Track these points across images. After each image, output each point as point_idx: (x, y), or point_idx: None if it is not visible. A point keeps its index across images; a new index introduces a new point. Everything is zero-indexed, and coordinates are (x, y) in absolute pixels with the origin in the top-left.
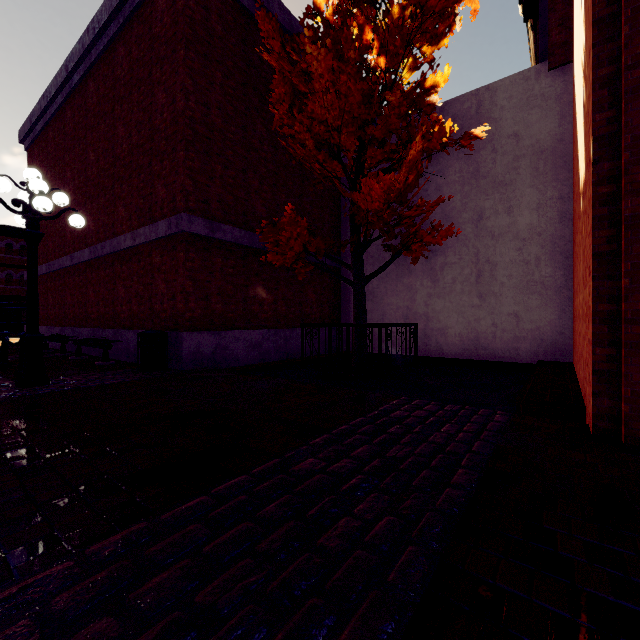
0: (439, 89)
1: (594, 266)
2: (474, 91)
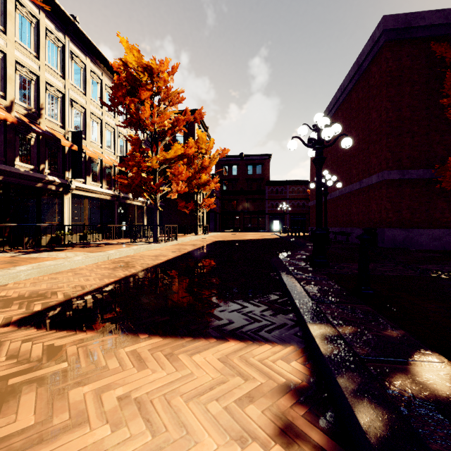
0: None
1: None
2: None
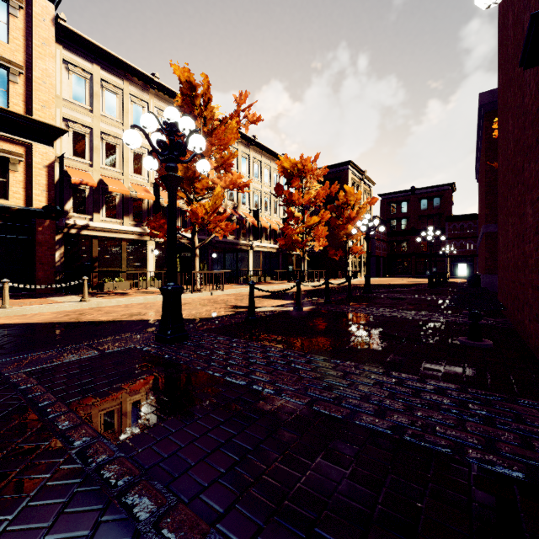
0: None
1: None
2: None
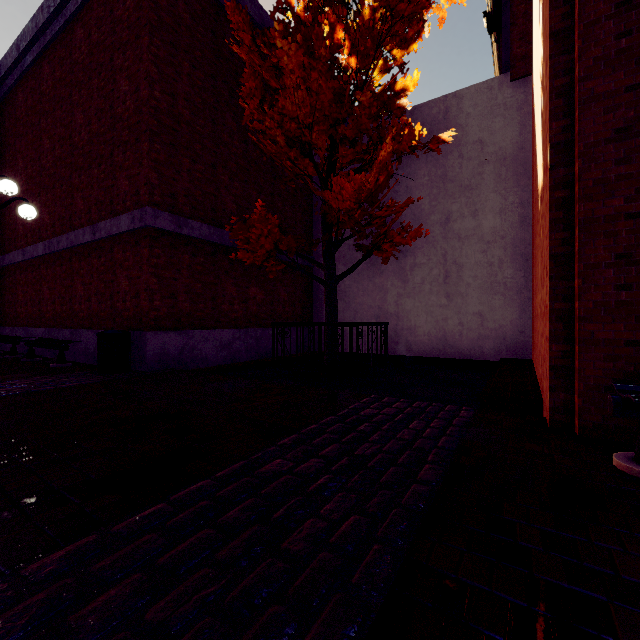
0: (409, 93)
1: (551, 267)
2: (442, 97)
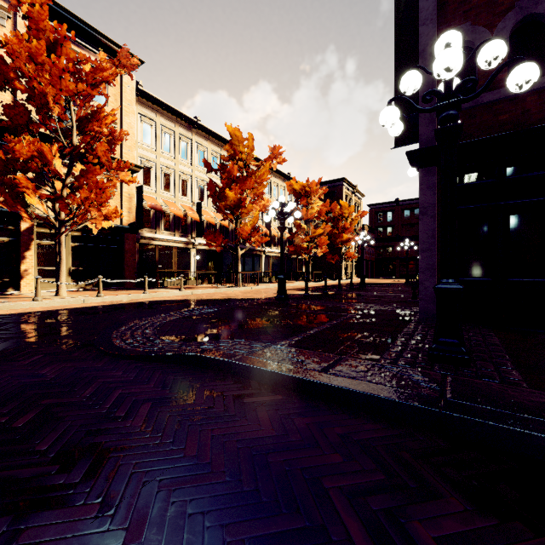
0: None
1: None
2: None
